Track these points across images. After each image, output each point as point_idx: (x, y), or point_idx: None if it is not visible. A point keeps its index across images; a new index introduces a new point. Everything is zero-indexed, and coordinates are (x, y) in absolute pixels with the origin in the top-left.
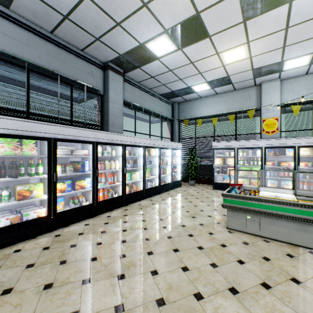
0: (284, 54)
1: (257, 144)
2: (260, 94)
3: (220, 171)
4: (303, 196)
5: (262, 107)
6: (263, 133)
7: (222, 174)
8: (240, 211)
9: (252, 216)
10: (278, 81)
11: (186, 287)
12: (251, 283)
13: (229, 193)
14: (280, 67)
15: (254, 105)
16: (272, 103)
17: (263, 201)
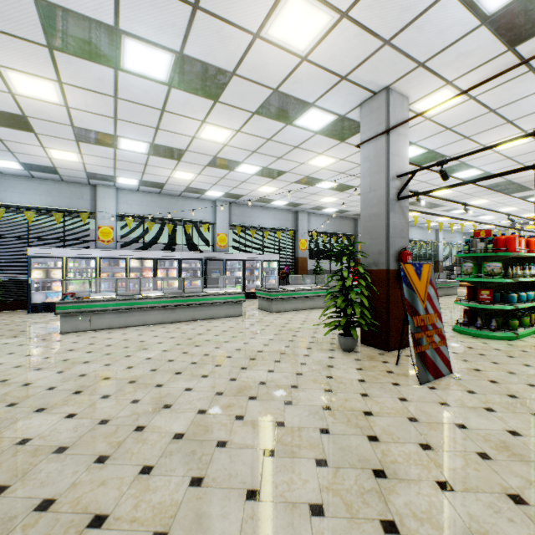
0: (117, 173)
1: (91, 254)
2: (96, 197)
3: (40, 288)
4: (122, 296)
5: (98, 212)
6: (99, 241)
7: (45, 291)
8: (74, 315)
9: (85, 317)
10: (114, 189)
11: (36, 359)
12: (83, 345)
13: (63, 301)
14: (115, 179)
15: (88, 207)
16: (108, 210)
17: (94, 302)
